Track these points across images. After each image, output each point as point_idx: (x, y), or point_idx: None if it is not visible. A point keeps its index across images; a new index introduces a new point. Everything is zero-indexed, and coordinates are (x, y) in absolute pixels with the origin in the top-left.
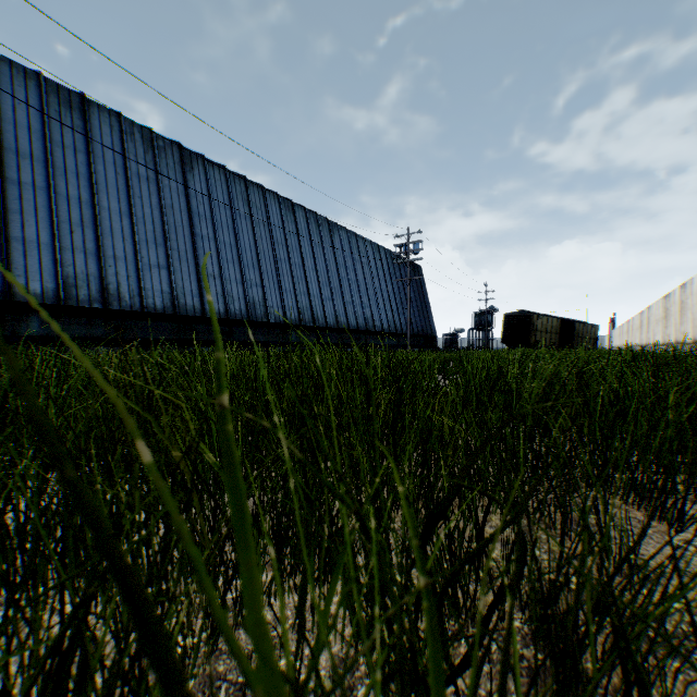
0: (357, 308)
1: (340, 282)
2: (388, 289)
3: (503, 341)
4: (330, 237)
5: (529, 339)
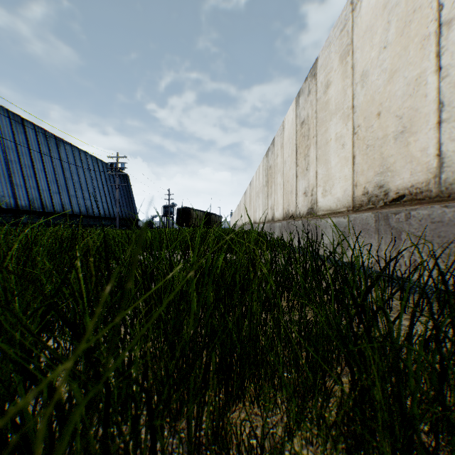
0: (80, 200)
1: (66, 181)
2: (104, 188)
3: (177, 223)
4: (57, 149)
5: (189, 222)
